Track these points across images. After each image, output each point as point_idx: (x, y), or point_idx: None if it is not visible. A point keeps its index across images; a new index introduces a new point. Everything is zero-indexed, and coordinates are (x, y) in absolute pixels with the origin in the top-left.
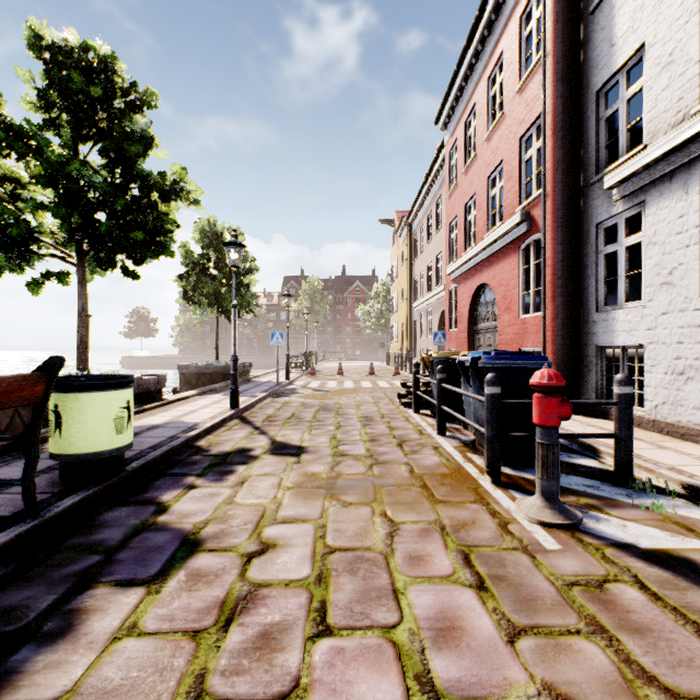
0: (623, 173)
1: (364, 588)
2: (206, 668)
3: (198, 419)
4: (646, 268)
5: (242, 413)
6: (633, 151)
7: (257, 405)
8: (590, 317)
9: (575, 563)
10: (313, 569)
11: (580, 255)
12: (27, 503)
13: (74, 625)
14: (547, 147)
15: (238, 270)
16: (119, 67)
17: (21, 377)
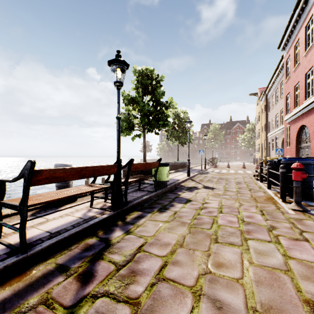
0: None
1: (231, 210)
2: (199, 212)
3: (178, 178)
4: None
5: (191, 178)
6: None
7: (195, 176)
8: None
9: (297, 216)
10: (218, 207)
11: None
12: (155, 188)
13: (173, 205)
14: None
15: (185, 126)
16: (154, 72)
17: (156, 162)
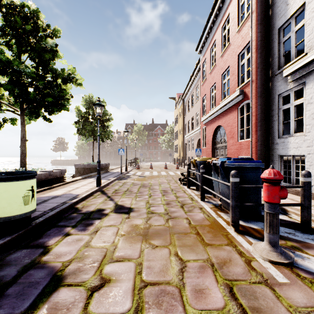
0: (294, 67)
1: None
2: None
3: (79, 192)
4: (307, 115)
5: (102, 188)
6: (299, 56)
7: (110, 184)
8: (275, 141)
9: (302, 295)
10: (132, 302)
11: (269, 110)
12: None
13: None
14: (253, 57)
15: (103, 119)
16: (41, 16)
17: None
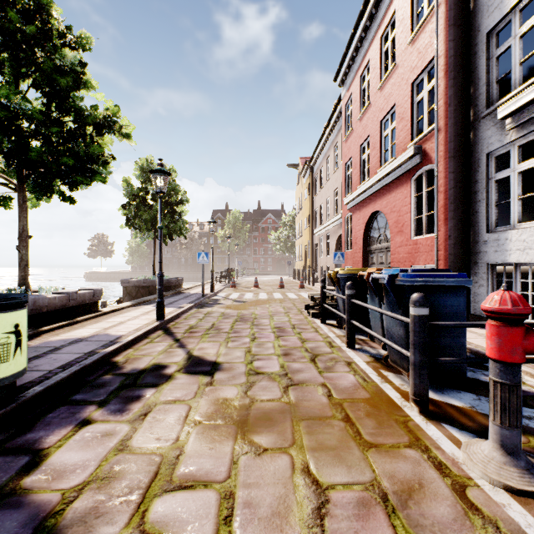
0: (520, 101)
1: None
2: None
3: (123, 331)
4: None
5: (167, 324)
6: (529, 81)
7: (182, 315)
8: (480, 238)
9: None
10: None
11: (470, 182)
12: None
13: None
14: (439, 86)
15: (172, 201)
16: (55, 10)
17: None
